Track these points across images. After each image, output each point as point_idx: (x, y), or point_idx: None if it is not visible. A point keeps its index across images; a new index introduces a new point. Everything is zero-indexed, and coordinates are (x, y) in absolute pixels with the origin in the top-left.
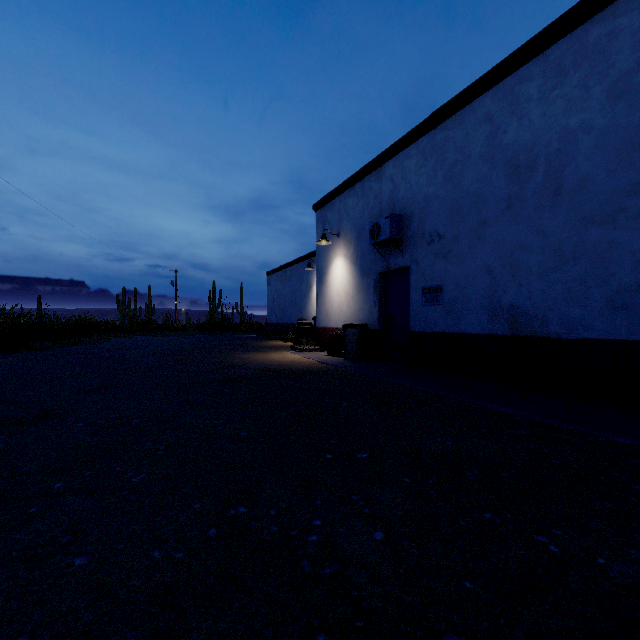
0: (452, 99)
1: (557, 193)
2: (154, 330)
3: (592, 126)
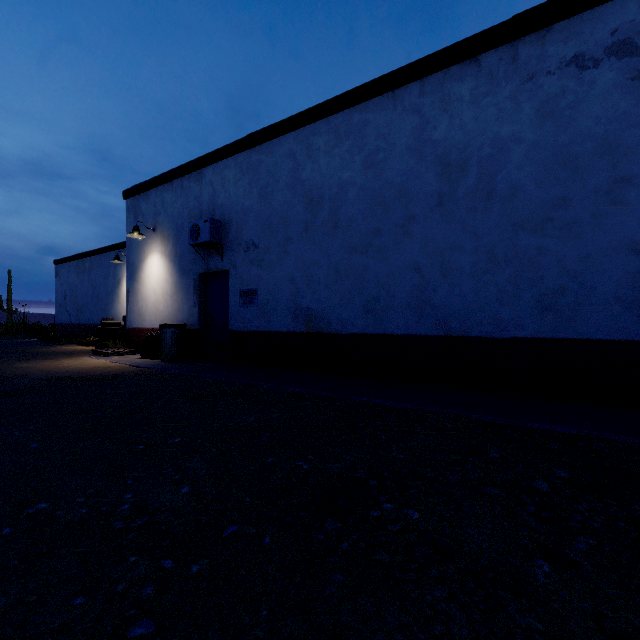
0: (265, 128)
1: (336, 226)
2: None
3: (355, 183)
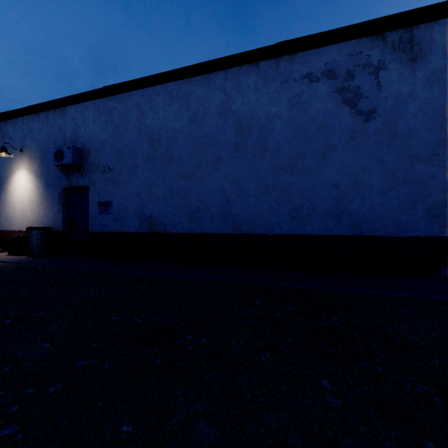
0: (118, 84)
1: (170, 159)
2: None
3: (183, 131)
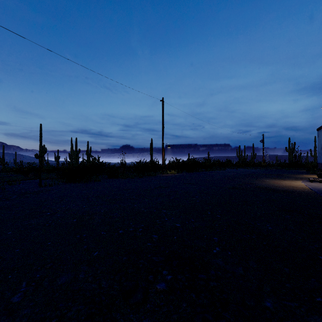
0: None
1: None
2: (251, 166)
3: None
